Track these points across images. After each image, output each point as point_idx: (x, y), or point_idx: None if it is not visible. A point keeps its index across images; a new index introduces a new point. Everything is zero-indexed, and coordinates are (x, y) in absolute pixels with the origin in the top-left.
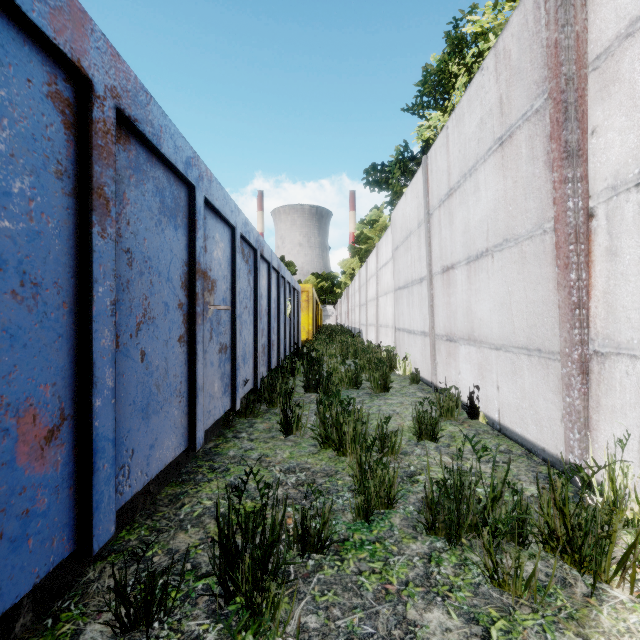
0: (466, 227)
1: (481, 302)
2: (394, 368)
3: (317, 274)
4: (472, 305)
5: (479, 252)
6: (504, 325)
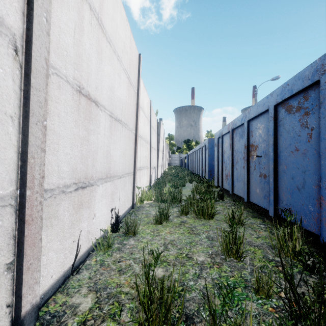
0: (113, 88)
1: (116, 150)
2: None
3: None
4: (111, 150)
5: (118, 117)
6: (124, 164)
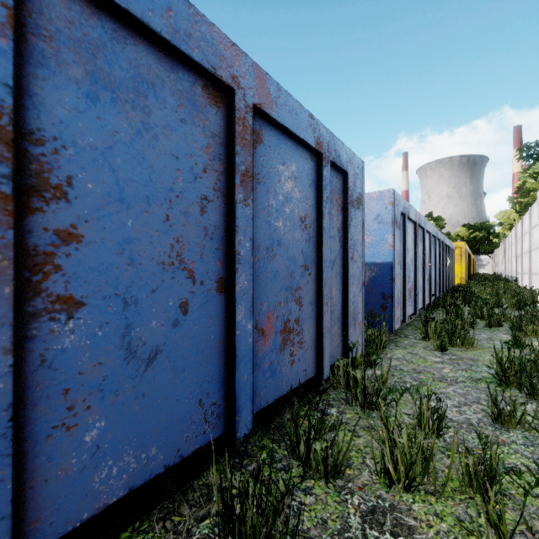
0: None
1: None
2: (536, 302)
3: (468, 225)
4: None
5: None
6: None
